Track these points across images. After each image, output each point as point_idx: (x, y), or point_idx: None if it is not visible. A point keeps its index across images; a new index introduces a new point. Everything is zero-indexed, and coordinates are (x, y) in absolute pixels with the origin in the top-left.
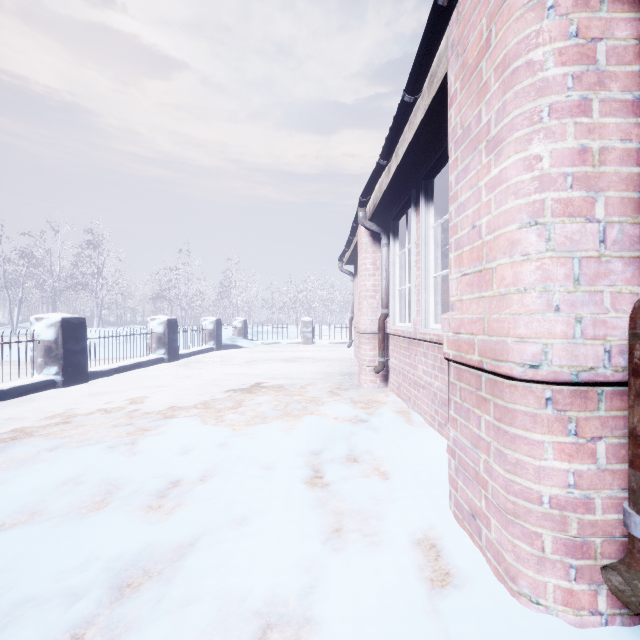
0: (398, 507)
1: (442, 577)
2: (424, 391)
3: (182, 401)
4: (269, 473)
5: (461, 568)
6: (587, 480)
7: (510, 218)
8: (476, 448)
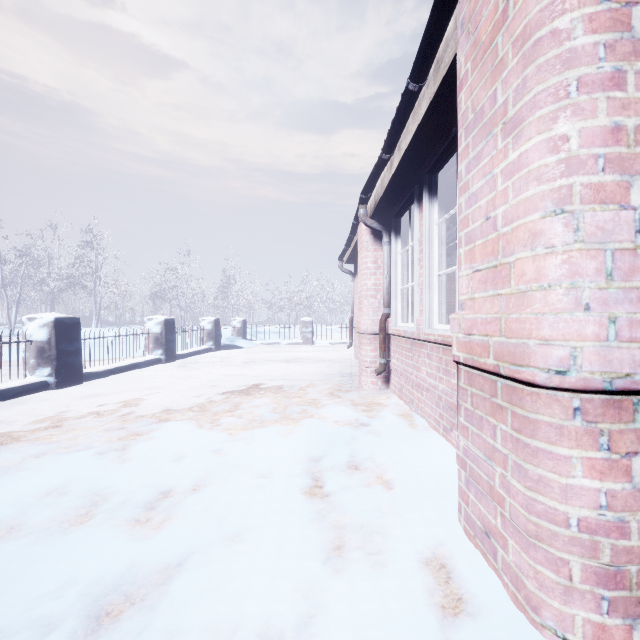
0: (404, 521)
1: (454, 603)
2: (428, 394)
3: (178, 403)
4: (266, 482)
5: (475, 593)
6: (621, 501)
7: (531, 206)
8: (490, 460)
